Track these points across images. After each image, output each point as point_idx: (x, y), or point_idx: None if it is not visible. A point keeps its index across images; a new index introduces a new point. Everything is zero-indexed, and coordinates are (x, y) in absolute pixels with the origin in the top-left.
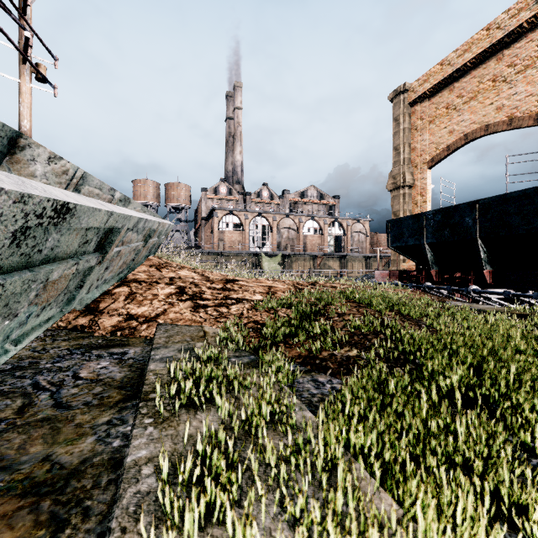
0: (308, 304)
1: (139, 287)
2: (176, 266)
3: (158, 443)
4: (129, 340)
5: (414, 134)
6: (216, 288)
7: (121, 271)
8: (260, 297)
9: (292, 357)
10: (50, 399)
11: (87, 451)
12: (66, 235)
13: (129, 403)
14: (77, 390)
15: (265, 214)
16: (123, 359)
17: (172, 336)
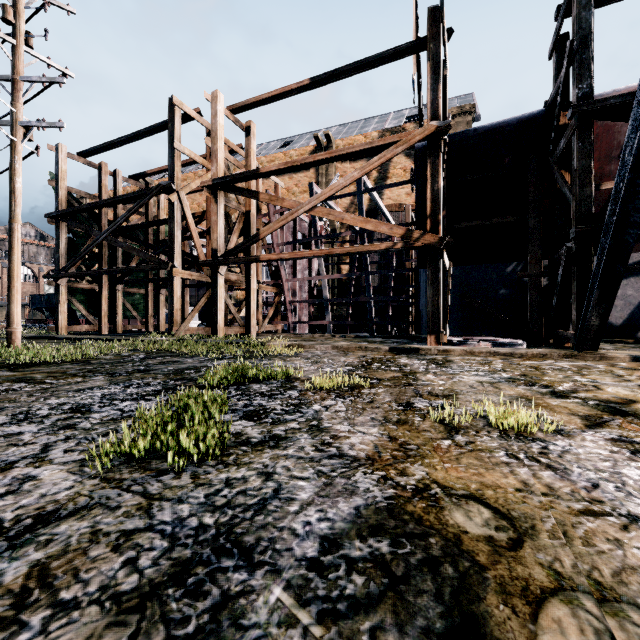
0: None
1: None
2: None
3: None
4: None
5: None
6: None
7: None
8: None
9: None
10: None
11: None
12: None
13: None
14: None
15: None
16: None
17: None
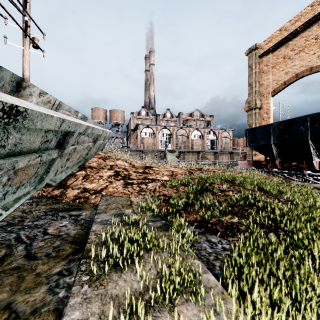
0: (199, 183)
1: (91, 171)
2: (115, 158)
3: (90, 303)
4: (83, 206)
5: (261, 75)
6: (139, 172)
7: (79, 161)
8: (166, 178)
9: (191, 221)
10: (23, 250)
11: (38, 301)
12: (27, 135)
13: (76, 256)
14: (43, 243)
15: (168, 127)
16: (78, 219)
17: (110, 204)
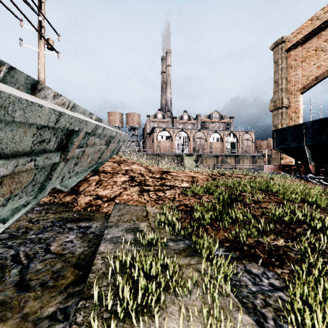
0: (226, 192)
1: (105, 176)
2: (130, 162)
3: None
4: (94, 215)
5: (289, 71)
6: (155, 177)
7: (91, 165)
8: (186, 184)
9: (220, 240)
10: (17, 275)
11: None
12: (8, 131)
13: (77, 288)
14: (42, 265)
15: (185, 130)
16: (86, 233)
17: (123, 215)
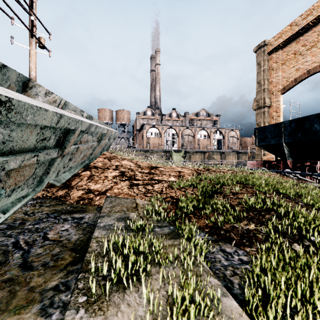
0: (209, 185)
1: (96, 171)
2: (120, 158)
3: None
4: (87, 208)
5: (271, 73)
6: (144, 172)
7: (83, 161)
8: (173, 178)
9: (201, 227)
10: (20, 258)
11: None
12: (18, 131)
13: (75, 267)
14: (42, 250)
15: (174, 127)
16: (80, 223)
17: (114, 206)
